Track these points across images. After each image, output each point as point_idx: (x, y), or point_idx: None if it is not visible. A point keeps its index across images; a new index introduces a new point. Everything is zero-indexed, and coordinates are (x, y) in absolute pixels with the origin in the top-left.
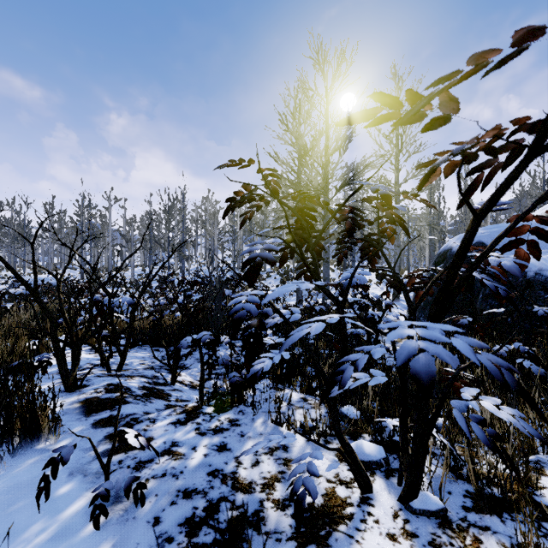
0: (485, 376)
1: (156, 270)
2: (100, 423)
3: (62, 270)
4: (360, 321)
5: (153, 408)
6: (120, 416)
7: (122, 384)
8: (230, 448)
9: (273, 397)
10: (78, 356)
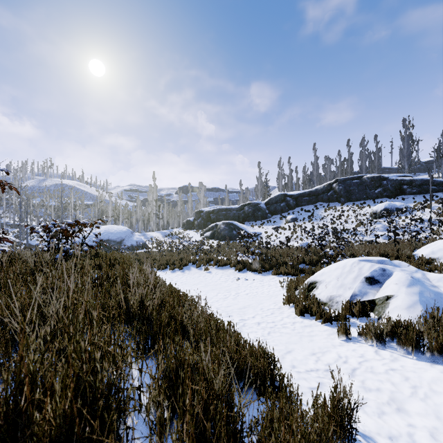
0: None
1: None
2: None
3: None
4: None
5: None
6: None
7: None
8: None
9: None
10: None
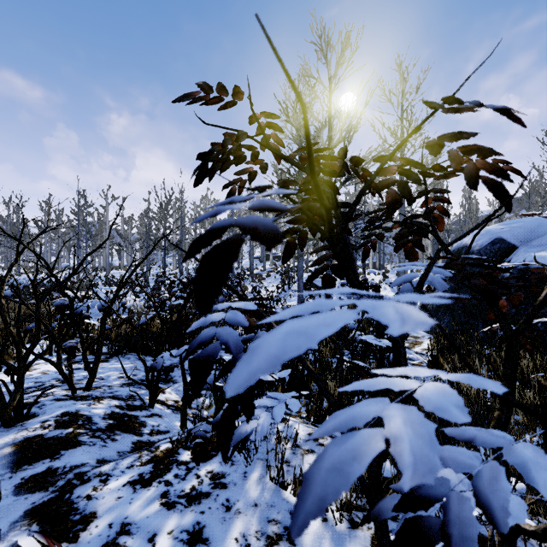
0: (534, 399)
1: (154, 269)
2: (28, 484)
3: (58, 269)
4: (367, 325)
5: (114, 450)
6: (61, 470)
7: (83, 411)
8: (208, 537)
9: (273, 433)
10: (20, 380)
